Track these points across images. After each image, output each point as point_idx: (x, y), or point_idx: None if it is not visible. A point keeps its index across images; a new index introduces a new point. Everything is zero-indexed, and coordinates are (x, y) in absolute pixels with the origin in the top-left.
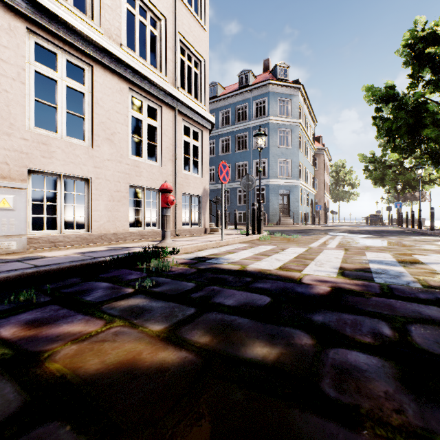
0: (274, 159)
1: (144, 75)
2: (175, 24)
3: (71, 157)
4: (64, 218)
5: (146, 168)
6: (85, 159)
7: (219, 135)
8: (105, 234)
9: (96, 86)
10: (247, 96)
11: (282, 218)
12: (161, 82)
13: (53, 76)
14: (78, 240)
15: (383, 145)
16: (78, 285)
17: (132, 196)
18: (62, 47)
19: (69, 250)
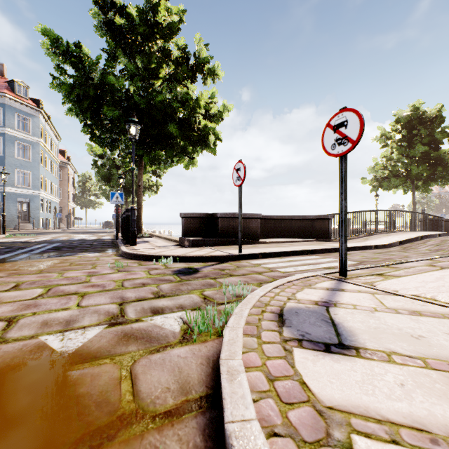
0: (12, 168)
1: None
2: None
3: None
4: None
5: None
6: None
7: None
8: None
9: None
10: None
11: (21, 223)
12: None
13: None
14: None
15: None
16: None
17: None
18: None
19: None
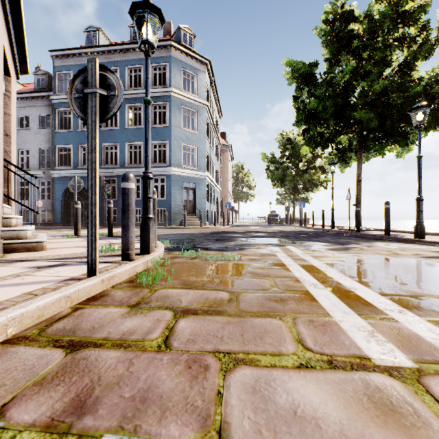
0: (178, 143)
1: None
2: None
3: None
4: None
5: None
6: None
7: None
8: None
9: None
10: (141, 55)
11: (187, 217)
12: None
13: None
14: None
15: (283, 146)
16: None
17: None
18: None
19: None
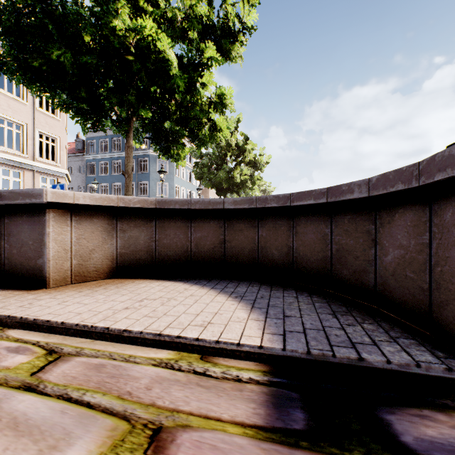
0: (154, 182)
1: (10, 159)
2: (34, 125)
3: None
4: None
5: None
6: None
7: (112, 158)
8: None
9: None
10: None
11: None
12: (22, 160)
13: None
14: None
15: None
16: None
17: None
18: None
19: None
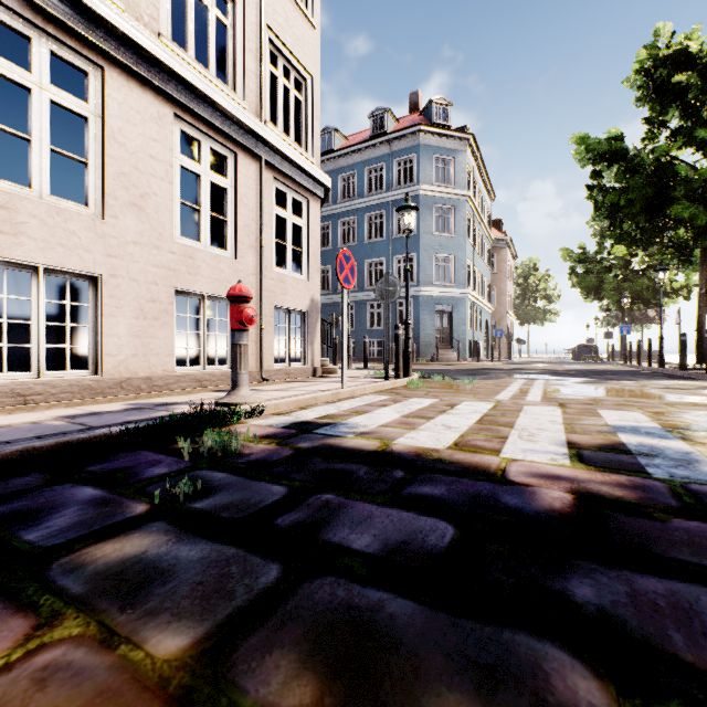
0: (428, 254)
1: (203, 94)
2: (261, 10)
3: (59, 235)
4: (71, 351)
5: (208, 260)
6: (89, 239)
7: (338, 215)
8: (128, 379)
9: (111, 105)
10: (383, 151)
11: (440, 350)
12: (235, 108)
13: (22, 80)
14: (74, 390)
15: (600, 234)
16: (27, 496)
17: (190, 313)
18: (42, 27)
19: (50, 411)
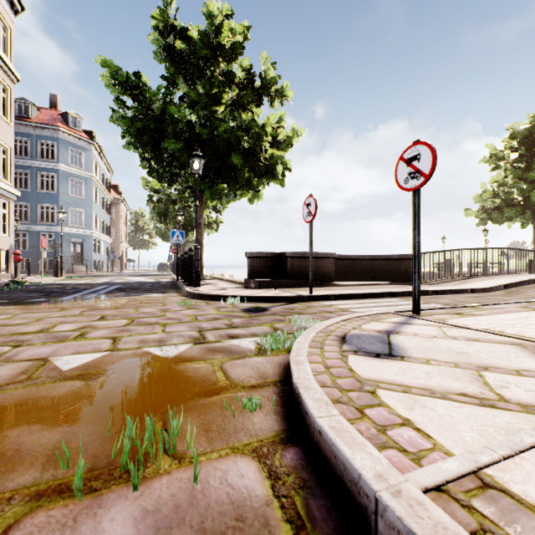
0: (66, 207)
1: None
2: None
3: None
4: None
5: None
6: None
7: None
8: None
9: None
10: (29, 131)
11: (75, 266)
12: None
13: None
14: None
15: None
16: None
17: None
18: None
19: None
